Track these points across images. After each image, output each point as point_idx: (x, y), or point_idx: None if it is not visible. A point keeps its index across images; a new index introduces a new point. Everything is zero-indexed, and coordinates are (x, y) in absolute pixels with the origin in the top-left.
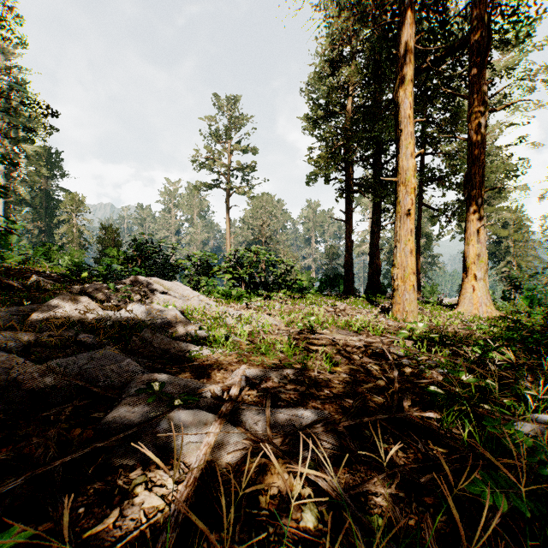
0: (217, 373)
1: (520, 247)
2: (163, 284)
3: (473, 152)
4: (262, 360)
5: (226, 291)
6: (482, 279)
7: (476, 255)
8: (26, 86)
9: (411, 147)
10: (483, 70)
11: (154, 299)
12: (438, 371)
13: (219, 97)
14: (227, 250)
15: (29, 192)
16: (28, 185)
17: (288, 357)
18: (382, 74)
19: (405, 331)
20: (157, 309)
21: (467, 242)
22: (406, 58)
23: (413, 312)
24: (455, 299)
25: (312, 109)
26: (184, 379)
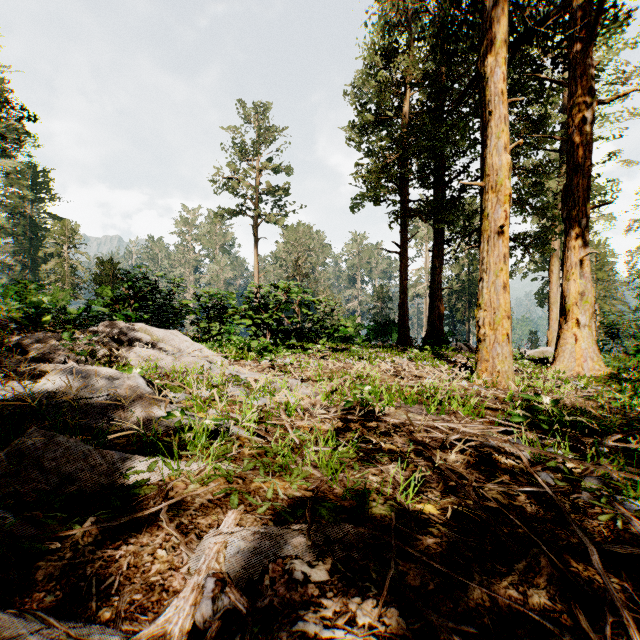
0: (158, 548)
1: (603, 287)
2: (153, 333)
3: (576, 157)
4: (275, 492)
5: (243, 342)
6: (587, 326)
7: (578, 294)
8: (4, 86)
9: (504, 137)
10: (589, 46)
11: (130, 355)
12: (624, 505)
13: (245, 104)
14: (255, 291)
15: (10, 218)
16: (9, 210)
17: (328, 479)
18: (453, 53)
19: (522, 412)
20: (104, 377)
21: (567, 277)
22: (497, 9)
23: (507, 372)
24: (538, 350)
25: (358, 114)
26: (9, 631)
